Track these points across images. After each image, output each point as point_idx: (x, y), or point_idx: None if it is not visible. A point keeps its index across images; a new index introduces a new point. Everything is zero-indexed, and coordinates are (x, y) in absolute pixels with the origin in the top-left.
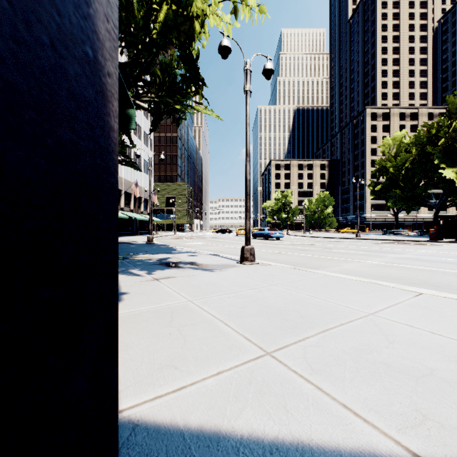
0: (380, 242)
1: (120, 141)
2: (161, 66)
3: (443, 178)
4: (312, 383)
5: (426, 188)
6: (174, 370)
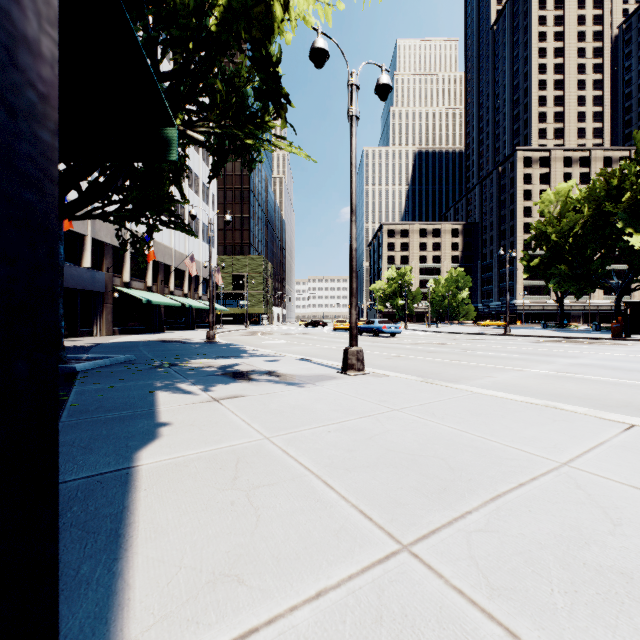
0: (541, 340)
1: (166, 194)
2: (223, 75)
3: (629, 248)
4: (497, 622)
5: (603, 263)
6: (237, 588)
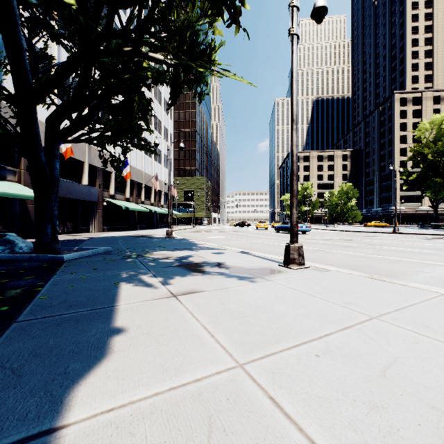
0: (429, 237)
1: (136, 124)
2: None
3: None
4: None
5: None
6: None
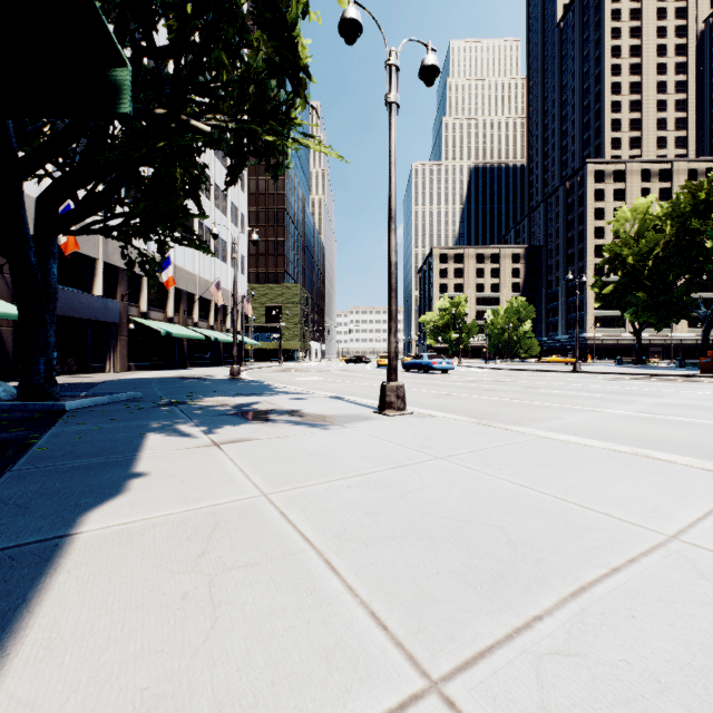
0: (617, 377)
1: (180, 207)
2: (229, 47)
3: None
4: None
5: (688, 290)
6: None
